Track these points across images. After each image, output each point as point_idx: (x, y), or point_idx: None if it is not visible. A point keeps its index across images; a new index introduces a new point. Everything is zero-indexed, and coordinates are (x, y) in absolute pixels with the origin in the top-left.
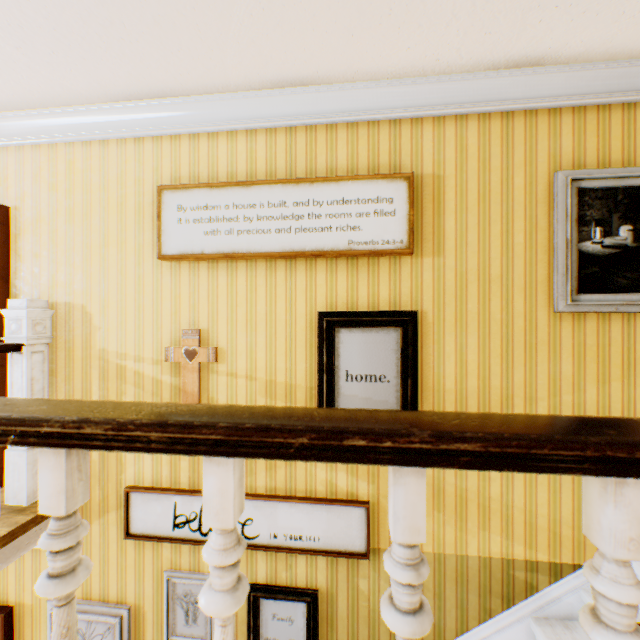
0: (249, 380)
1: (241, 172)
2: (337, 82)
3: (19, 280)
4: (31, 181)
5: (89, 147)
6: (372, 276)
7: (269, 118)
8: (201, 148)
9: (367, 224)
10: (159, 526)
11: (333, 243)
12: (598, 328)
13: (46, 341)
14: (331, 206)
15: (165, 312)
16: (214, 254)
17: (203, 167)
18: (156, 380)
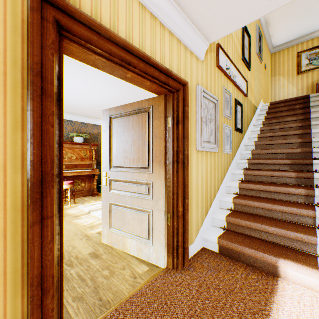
0: None
1: None
2: None
3: None
4: None
5: None
6: None
7: None
8: None
9: None
10: (223, 67)
11: None
12: (257, 61)
13: None
14: None
15: None
16: None
17: None
18: None
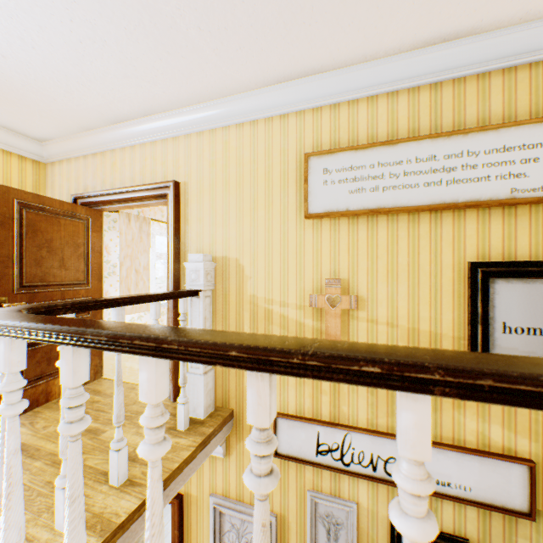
0: (389, 327)
1: (381, 133)
2: (497, 28)
3: (187, 239)
4: (196, 161)
5: (241, 128)
6: (534, 224)
7: (413, 78)
8: (341, 116)
9: (534, 170)
10: (302, 450)
11: (491, 192)
12: None
13: (211, 288)
14: (488, 155)
15: (307, 264)
16: (358, 210)
17: (343, 133)
18: (298, 323)
